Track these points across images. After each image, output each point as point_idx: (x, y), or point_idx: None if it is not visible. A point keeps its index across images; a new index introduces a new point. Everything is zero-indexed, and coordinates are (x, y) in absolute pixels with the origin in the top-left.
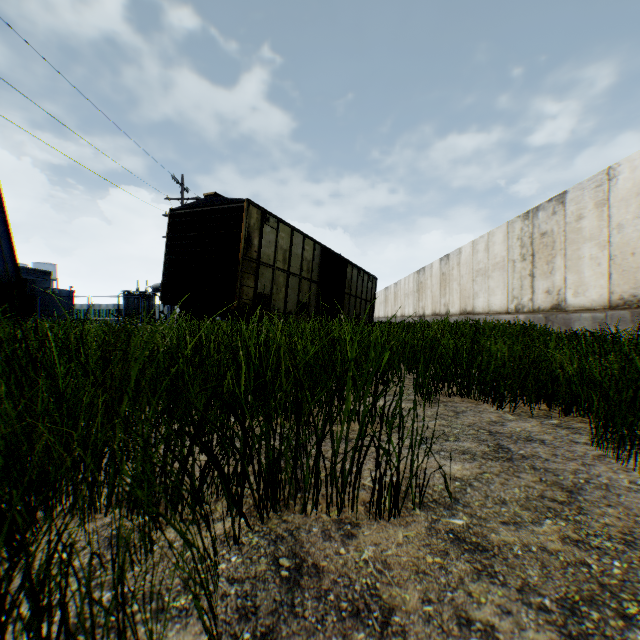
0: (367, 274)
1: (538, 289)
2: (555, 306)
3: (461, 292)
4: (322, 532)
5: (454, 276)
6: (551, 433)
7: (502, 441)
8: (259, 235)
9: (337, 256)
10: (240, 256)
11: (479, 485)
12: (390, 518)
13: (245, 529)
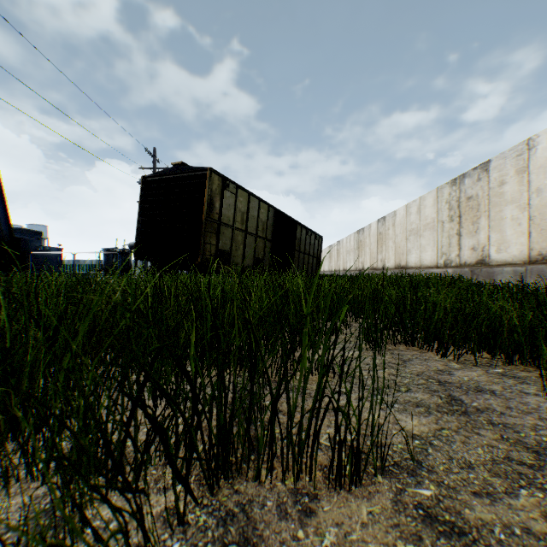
0: (314, 234)
1: (464, 246)
2: (480, 261)
3: (396, 249)
4: (277, 507)
5: (390, 235)
6: (499, 383)
7: (453, 392)
8: (220, 199)
9: (288, 218)
10: (203, 217)
11: (440, 444)
12: (351, 488)
13: (192, 502)
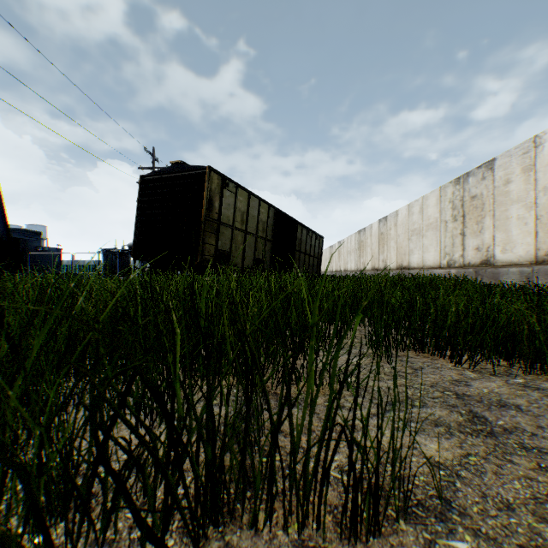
0: (315, 234)
1: (468, 246)
2: (484, 261)
3: (398, 249)
4: None
5: (391, 235)
6: (522, 396)
7: (473, 407)
8: (219, 198)
9: (289, 218)
10: (202, 217)
11: (468, 475)
12: (368, 539)
13: None
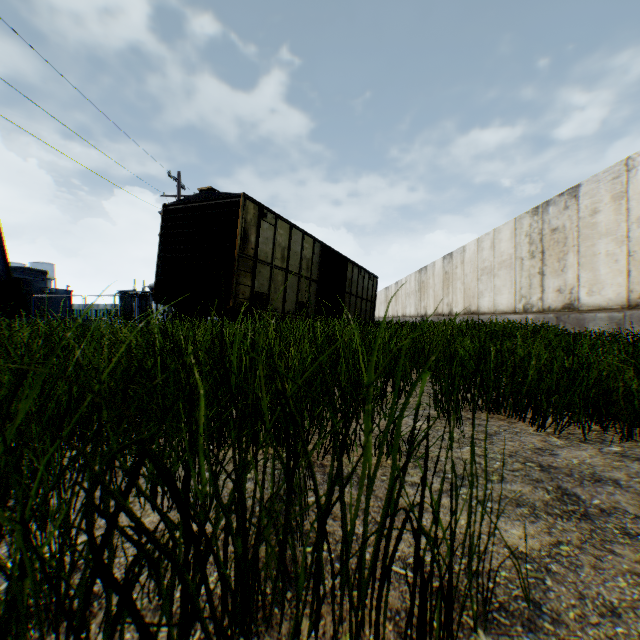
0: (368, 273)
1: (548, 288)
2: (567, 305)
3: (465, 291)
4: None
5: (458, 275)
6: (620, 468)
7: (562, 482)
8: (256, 231)
9: (337, 254)
10: (236, 253)
11: (560, 570)
12: None
13: None
